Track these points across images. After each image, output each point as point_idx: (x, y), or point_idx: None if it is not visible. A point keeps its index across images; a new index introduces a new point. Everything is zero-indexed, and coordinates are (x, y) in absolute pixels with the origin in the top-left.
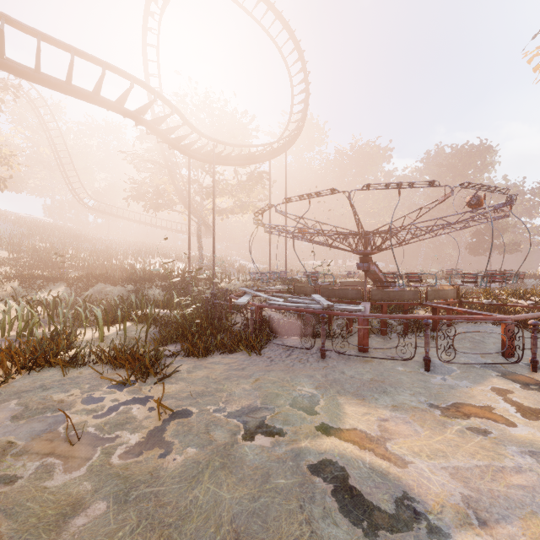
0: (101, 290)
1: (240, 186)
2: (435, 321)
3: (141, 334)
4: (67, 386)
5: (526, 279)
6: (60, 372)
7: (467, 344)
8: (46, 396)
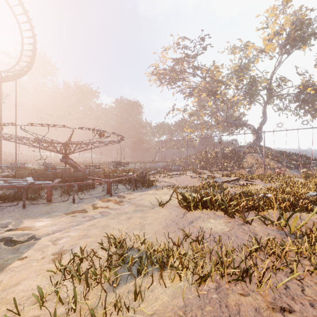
0: None
1: None
2: (93, 184)
3: None
4: None
5: (147, 163)
6: None
7: (99, 192)
8: None
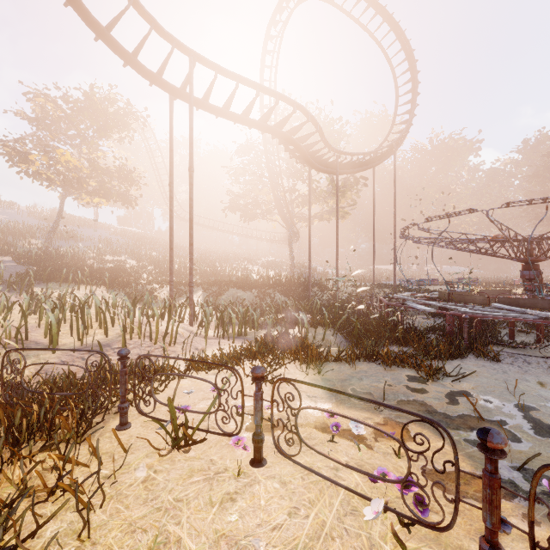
0: (234, 295)
1: (332, 193)
2: None
3: (330, 337)
4: (370, 377)
5: None
6: (341, 366)
7: None
8: (372, 385)
